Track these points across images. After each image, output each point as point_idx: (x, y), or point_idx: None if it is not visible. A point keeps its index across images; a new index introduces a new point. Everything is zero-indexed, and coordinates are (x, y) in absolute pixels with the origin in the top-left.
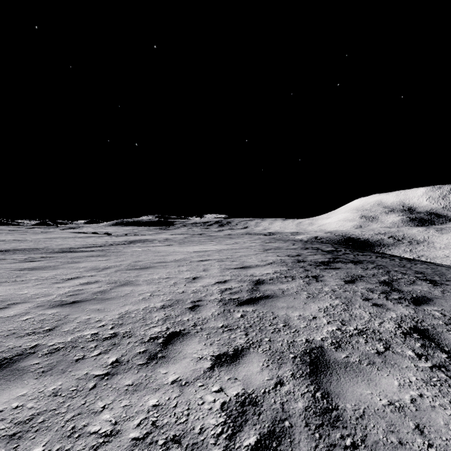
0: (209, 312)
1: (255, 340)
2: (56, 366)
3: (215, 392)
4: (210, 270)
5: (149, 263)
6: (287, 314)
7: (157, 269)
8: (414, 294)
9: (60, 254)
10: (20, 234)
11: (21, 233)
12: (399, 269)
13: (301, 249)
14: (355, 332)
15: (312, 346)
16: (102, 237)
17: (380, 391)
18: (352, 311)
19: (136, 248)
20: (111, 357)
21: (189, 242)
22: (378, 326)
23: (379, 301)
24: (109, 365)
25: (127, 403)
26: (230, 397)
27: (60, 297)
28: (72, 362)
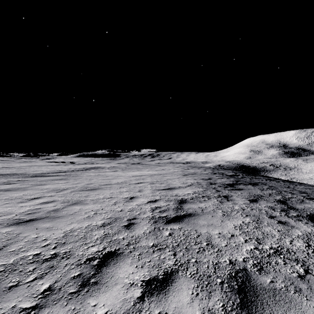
0: (142, 230)
1: (183, 261)
2: None
3: None
4: (144, 191)
5: (98, 185)
6: (209, 232)
7: (103, 190)
8: (307, 211)
9: (32, 178)
10: (8, 163)
11: (10, 162)
12: (287, 189)
13: (211, 174)
14: (272, 251)
15: (236, 268)
16: (67, 165)
17: None
18: (263, 229)
19: (90, 173)
20: (45, 283)
21: (130, 168)
22: (290, 245)
23: (282, 218)
24: (40, 294)
25: None
26: None
27: (19, 215)
28: (4, 290)
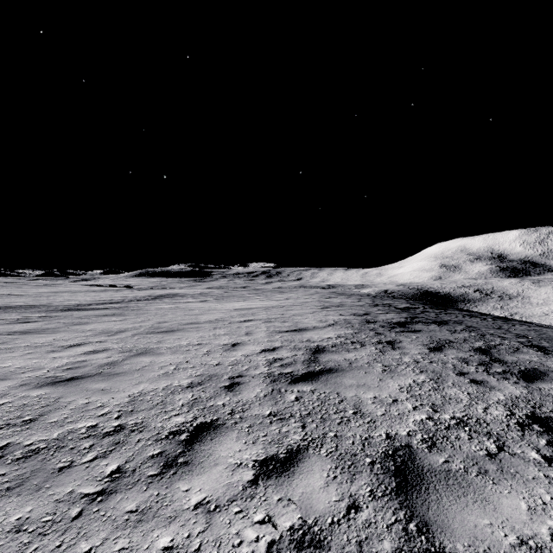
0: (252, 393)
1: (316, 436)
2: (28, 480)
3: (258, 524)
4: (254, 334)
5: (177, 324)
6: (358, 396)
7: (186, 332)
8: (521, 366)
9: (64, 313)
10: (18, 287)
11: (20, 286)
12: (496, 332)
13: (369, 306)
14: (453, 422)
15: (396, 444)
16: (121, 291)
17: (502, 520)
18: (445, 391)
19: (162, 305)
20: (111, 464)
21: (230, 297)
22: (482, 413)
23: (478, 376)
24: (106, 477)
25: (125, 544)
26: (280, 531)
27: (53, 371)
28: (53, 472)
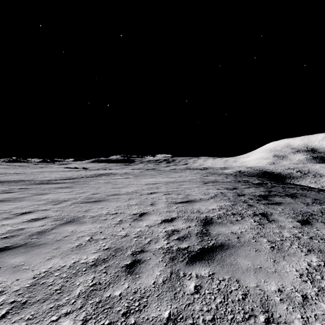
0: (151, 277)
1: None
2: None
3: None
4: (157, 205)
5: (105, 195)
6: (261, 287)
7: (109, 202)
8: None
9: (36, 186)
10: (22, 168)
11: (23, 168)
12: None
13: (235, 182)
14: None
15: None
16: (79, 171)
17: None
18: None
19: (100, 180)
20: None
21: (143, 175)
22: None
23: None
24: None
25: None
26: None
27: None
28: None
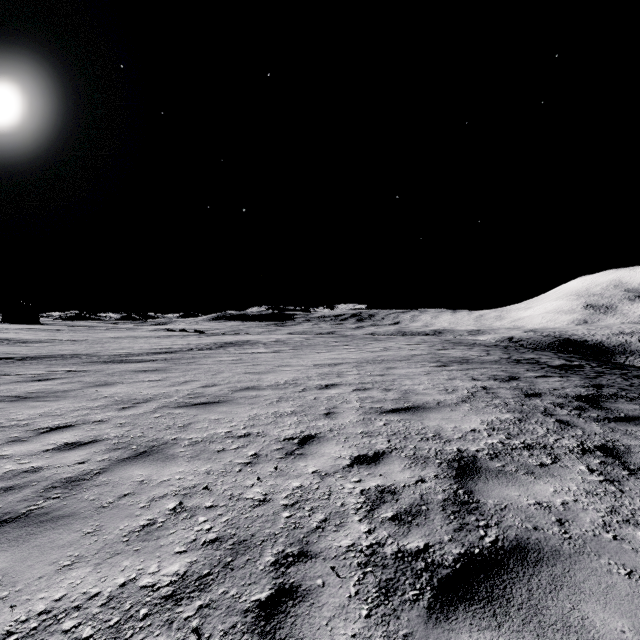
0: None
1: None
2: None
3: None
4: (340, 416)
5: (228, 389)
6: None
7: (235, 407)
8: None
9: (99, 366)
10: (85, 331)
11: (88, 330)
12: None
13: (509, 364)
14: None
15: None
16: (187, 337)
17: None
18: None
19: (223, 356)
20: None
21: (310, 346)
22: None
23: None
24: None
25: None
26: None
27: None
28: None
